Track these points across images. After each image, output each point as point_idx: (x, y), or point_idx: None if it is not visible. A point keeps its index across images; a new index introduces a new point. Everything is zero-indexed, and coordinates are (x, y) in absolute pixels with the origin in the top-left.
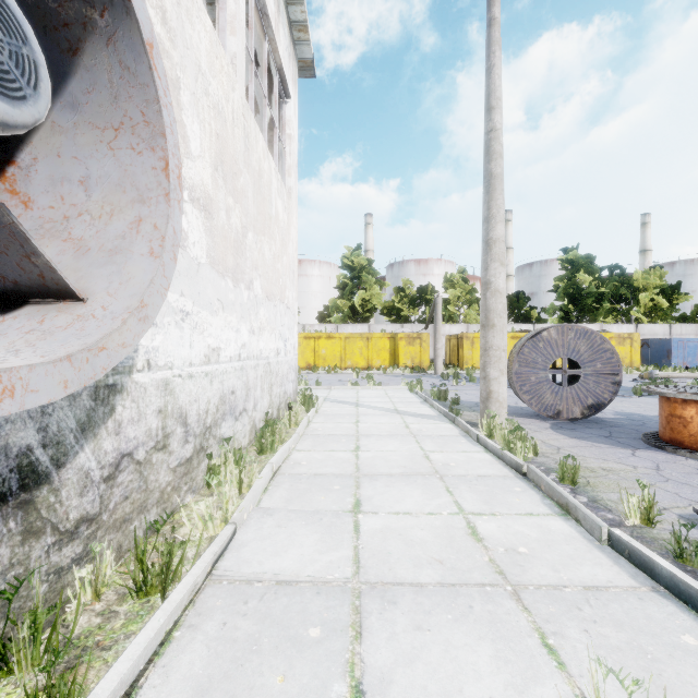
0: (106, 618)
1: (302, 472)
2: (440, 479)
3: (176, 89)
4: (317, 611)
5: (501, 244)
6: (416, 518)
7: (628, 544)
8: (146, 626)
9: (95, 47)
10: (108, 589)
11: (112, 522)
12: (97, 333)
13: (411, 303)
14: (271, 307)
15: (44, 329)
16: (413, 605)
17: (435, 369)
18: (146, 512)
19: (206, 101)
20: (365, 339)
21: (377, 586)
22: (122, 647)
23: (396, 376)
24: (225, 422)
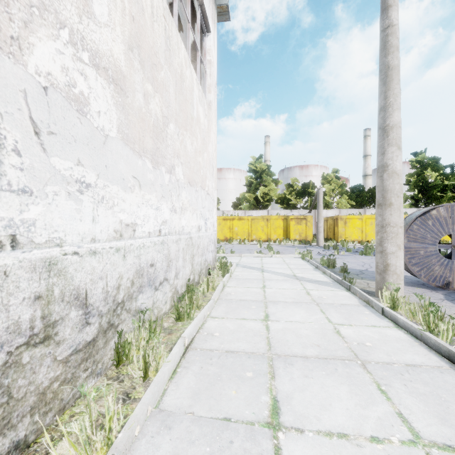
0: None
1: (214, 348)
2: (363, 367)
3: None
4: None
5: (398, 130)
6: (357, 449)
7: None
8: None
9: None
10: None
11: None
12: None
13: (298, 195)
14: (192, 191)
15: None
16: None
17: (318, 241)
18: (8, 429)
19: None
20: (266, 220)
21: None
22: None
23: (288, 247)
24: (142, 294)
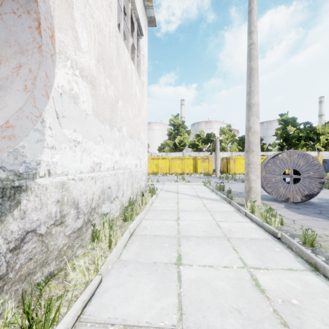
0: None
1: (147, 234)
2: (227, 240)
3: (70, 8)
4: None
5: (257, 106)
6: (216, 270)
7: None
8: None
9: None
10: (9, 328)
11: (18, 277)
12: None
13: (203, 142)
14: (132, 141)
15: None
16: None
17: (216, 174)
18: (47, 265)
19: (92, 21)
20: (181, 159)
21: None
22: None
23: (196, 178)
24: (104, 204)
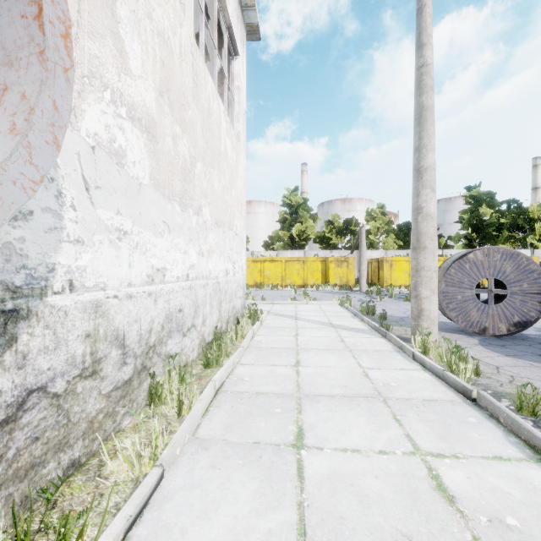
0: None
1: (244, 390)
2: (384, 403)
3: None
4: None
5: (432, 172)
6: (366, 459)
7: None
8: None
9: None
10: None
11: (12, 473)
12: None
13: (339, 233)
14: (220, 232)
15: None
16: None
17: (360, 286)
18: (68, 448)
19: (149, 25)
20: (302, 262)
21: None
22: None
23: (327, 293)
24: (171, 339)
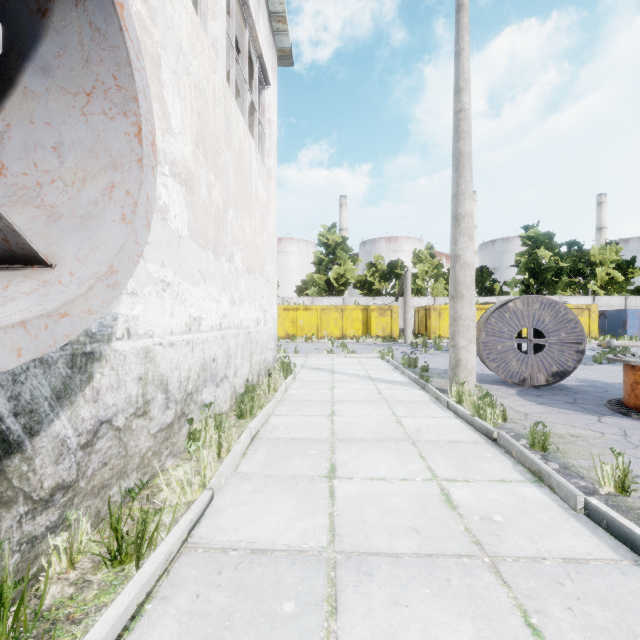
0: (79, 588)
1: (280, 437)
2: (412, 444)
3: (156, 66)
4: (292, 583)
5: (469, 219)
6: (390, 484)
7: (606, 515)
8: (116, 600)
9: (64, 7)
10: (84, 556)
11: (90, 489)
12: (60, 298)
13: (382, 277)
14: (251, 279)
15: (6, 295)
16: (390, 578)
17: (405, 338)
18: (126, 477)
19: (187, 81)
20: (340, 311)
21: (353, 556)
22: (92, 620)
23: (368, 345)
24: (206, 388)
